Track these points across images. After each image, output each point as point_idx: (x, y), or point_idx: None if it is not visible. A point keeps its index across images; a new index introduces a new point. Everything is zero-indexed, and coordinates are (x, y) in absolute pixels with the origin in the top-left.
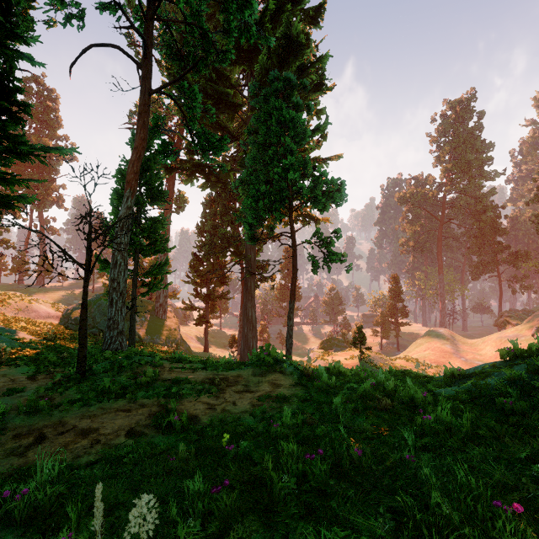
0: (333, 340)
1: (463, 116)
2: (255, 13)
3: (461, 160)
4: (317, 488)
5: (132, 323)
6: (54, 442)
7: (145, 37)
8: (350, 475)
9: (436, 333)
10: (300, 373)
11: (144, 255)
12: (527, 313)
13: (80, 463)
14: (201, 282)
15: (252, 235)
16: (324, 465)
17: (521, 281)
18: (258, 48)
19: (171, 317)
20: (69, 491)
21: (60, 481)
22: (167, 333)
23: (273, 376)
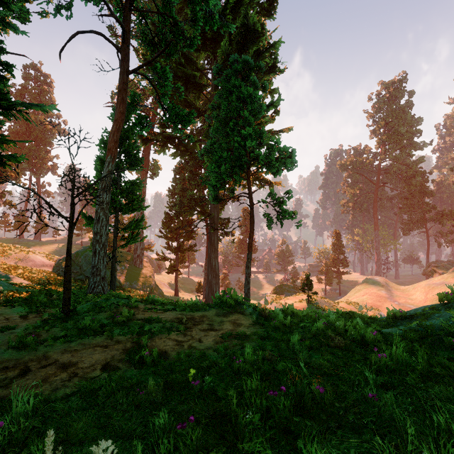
0: (284, 286)
1: (396, 95)
2: (218, 3)
3: (394, 132)
4: (281, 426)
5: (113, 271)
6: (36, 375)
7: (123, 24)
8: (313, 412)
9: (373, 280)
10: (258, 314)
11: (123, 213)
12: (452, 264)
13: (57, 395)
14: (172, 237)
15: (215, 196)
16: (288, 403)
17: (446, 236)
18: (220, 36)
19: (147, 266)
20: (44, 423)
21: (35, 413)
22: (143, 279)
23: (234, 316)
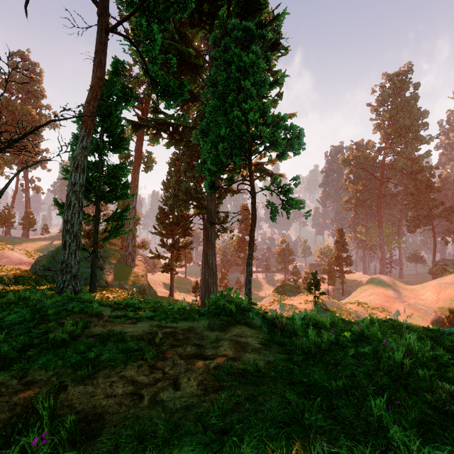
0: (286, 286)
1: (401, 87)
2: None
3: (399, 125)
4: None
5: (93, 268)
6: None
7: None
8: None
9: (379, 279)
10: (269, 324)
11: (105, 201)
12: None
13: None
14: (167, 234)
15: (212, 183)
16: None
17: (453, 234)
18: (218, 11)
19: (139, 264)
20: None
21: None
22: (134, 279)
23: (236, 331)
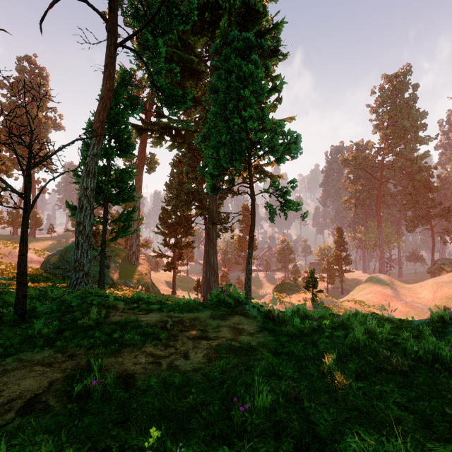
0: (285, 284)
1: (400, 88)
2: None
3: (398, 126)
4: None
5: (102, 267)
6: None
7: None
8: None
9: (377, 278)
10: (263, 315)
11: (113, 203)
12: None
13: None
14: (170, 233)
15: (213, 186)
16: None
17: None
18: (219, 19)
19: (143, 263)
20: None
21: None
22: (138, 277)
23: (234, 320)
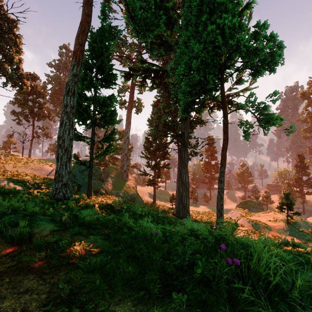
0: (249, 202)
1: None
2: None
3: None
4: None
5: (89, 179)
6: None
7: None
8: None
9: None
10: None
11: (99, 126)
12: None
13: None
14: (151, 157)
15: (185, 107)
16: None
17: None
18: None
19: (131, 179)
20: None
21: None
22: (127, 189)
23: None
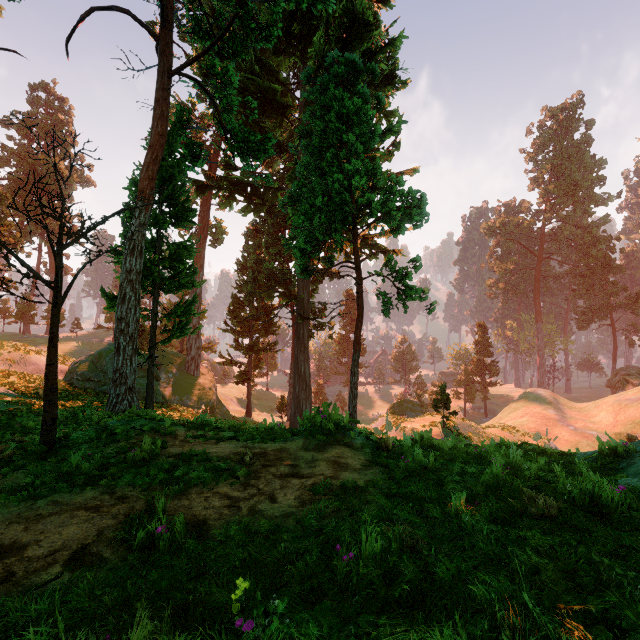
0: (405, 403)
1: (567, 126)
2: None
3: (565, 180)
4: None
5: (150, 379)
6: None
7: None
8: None
9: (535, 395)
10: (374, 446)
11: (166, 291)
12: None
13: None
14: (243, 331)
15: (304, 266)
16: None
17: None
18: (312, 32)
19: (205, 373)
20: None
21: None
22: (199, 392)
23: (334, 451)
